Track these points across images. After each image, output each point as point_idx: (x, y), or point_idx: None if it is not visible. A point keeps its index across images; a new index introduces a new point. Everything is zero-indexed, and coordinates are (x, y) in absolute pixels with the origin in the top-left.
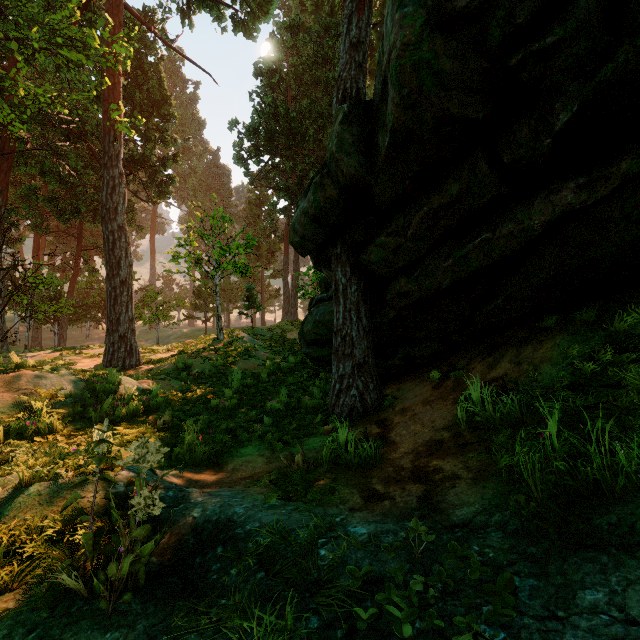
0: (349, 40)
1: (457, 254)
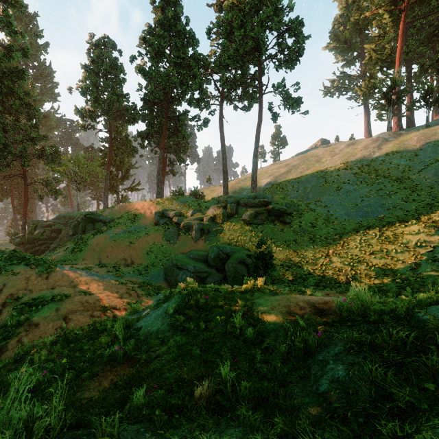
0: (23, 222)
1: (34, 249)
